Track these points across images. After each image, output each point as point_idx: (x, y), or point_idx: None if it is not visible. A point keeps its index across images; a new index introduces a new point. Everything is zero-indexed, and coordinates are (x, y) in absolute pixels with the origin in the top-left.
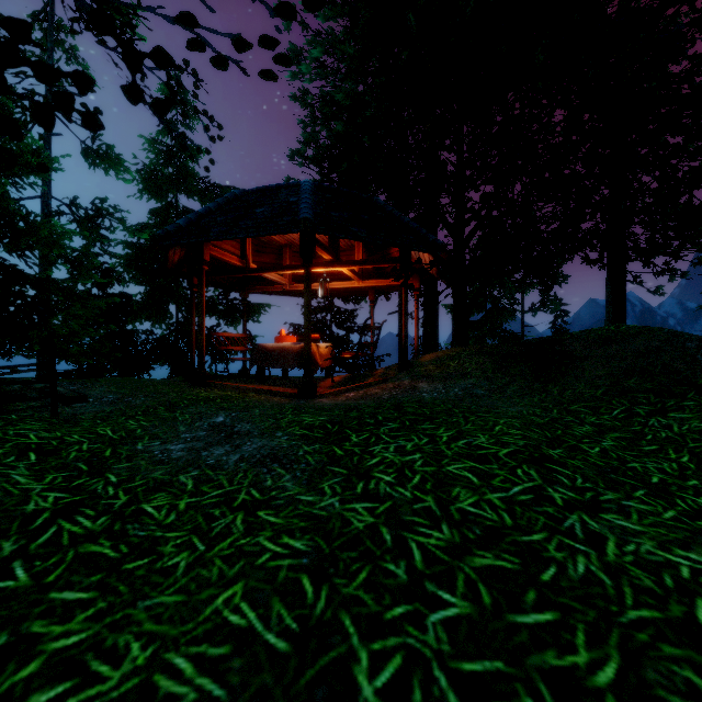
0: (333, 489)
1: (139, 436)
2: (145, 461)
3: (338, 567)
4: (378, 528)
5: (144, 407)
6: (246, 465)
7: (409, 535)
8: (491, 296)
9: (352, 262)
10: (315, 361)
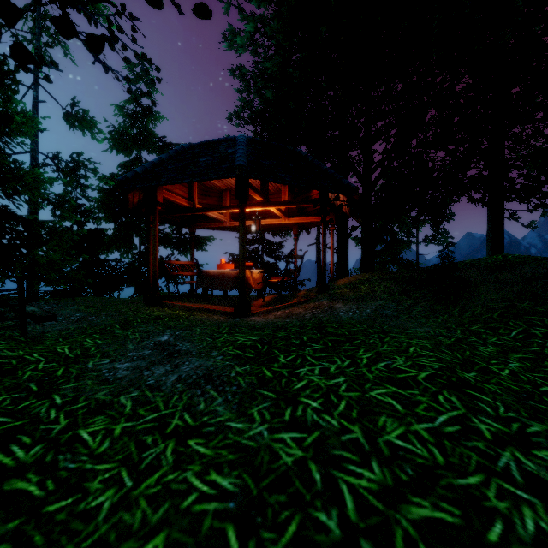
0: (262, 415)
1: (92, 354)
2: (92, 380)
3: (266, 515)
4: (307, 464)
5: (103, 325)
6: (182, 386)
7: (339, 475)
8: (391, 231)
9: (280, 203)
10: (249, 284)
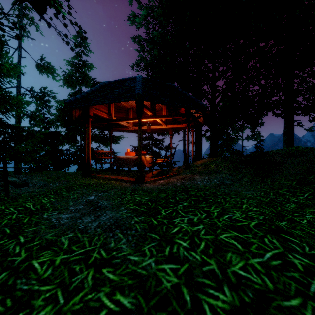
0: (151, 251)
1: (47, 208)
2: (45, 226)
3: None
4: (181, 288)
5: (55, 189)
6: (100, 230)
7: (202, 297)
8: (227, 132)
9: (162, 116)
10: (143, 164)
